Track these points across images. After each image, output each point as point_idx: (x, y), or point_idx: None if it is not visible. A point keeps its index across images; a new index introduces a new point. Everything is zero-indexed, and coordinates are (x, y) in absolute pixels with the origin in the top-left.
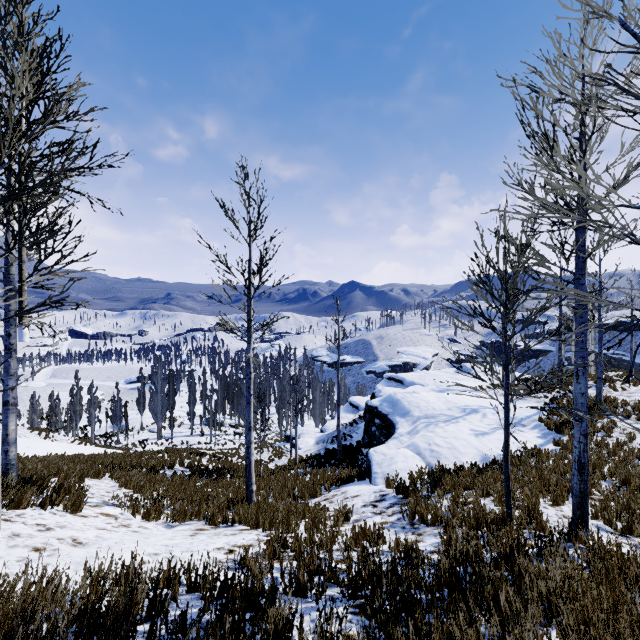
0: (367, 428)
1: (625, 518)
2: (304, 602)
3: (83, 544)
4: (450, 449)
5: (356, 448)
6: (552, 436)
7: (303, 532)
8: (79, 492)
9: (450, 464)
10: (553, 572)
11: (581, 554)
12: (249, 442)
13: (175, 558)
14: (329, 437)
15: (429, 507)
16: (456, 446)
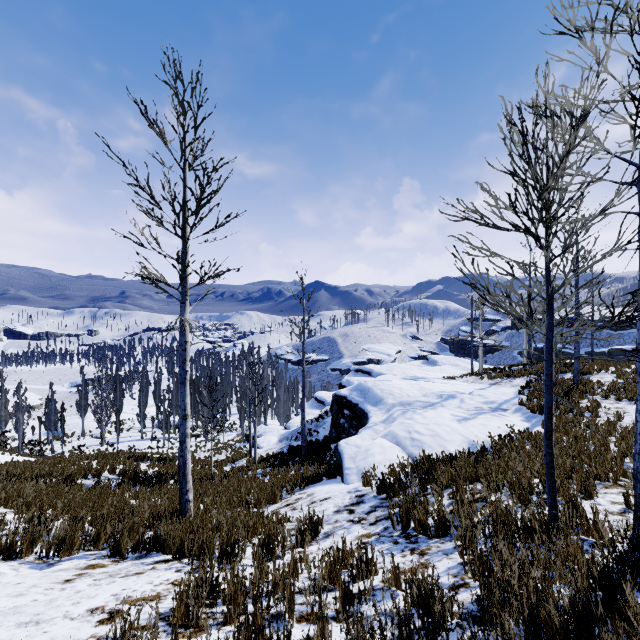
0: (335, 421)
1: None
2: None
3: None
4: (433, 437)
5: (323, 444)
6: (537, 419)
7: (251, 559)
8: None
9: (435, 454)
10: None
11: None
12: (183, 435)
13: None
14: (293, 434)
15: (430, 510)
16: (440, 433)
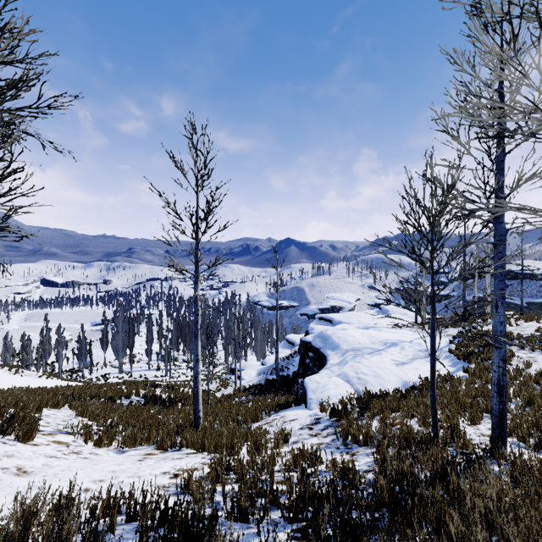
0: (302, 361)
1: (534, 435)
2: (246, 528)
3: (28, 473)
4: (375, 377)
5: (292, 378)
6: (461, 365)
7: (246, 454)
8: (31, 421)
9: (375, 390)
10: (487, 490)
11: (506, 470)
12: (197, 373)
13: (120, 484)
14: (269, 369)
15: (361, 429)
16: (380, 374)
